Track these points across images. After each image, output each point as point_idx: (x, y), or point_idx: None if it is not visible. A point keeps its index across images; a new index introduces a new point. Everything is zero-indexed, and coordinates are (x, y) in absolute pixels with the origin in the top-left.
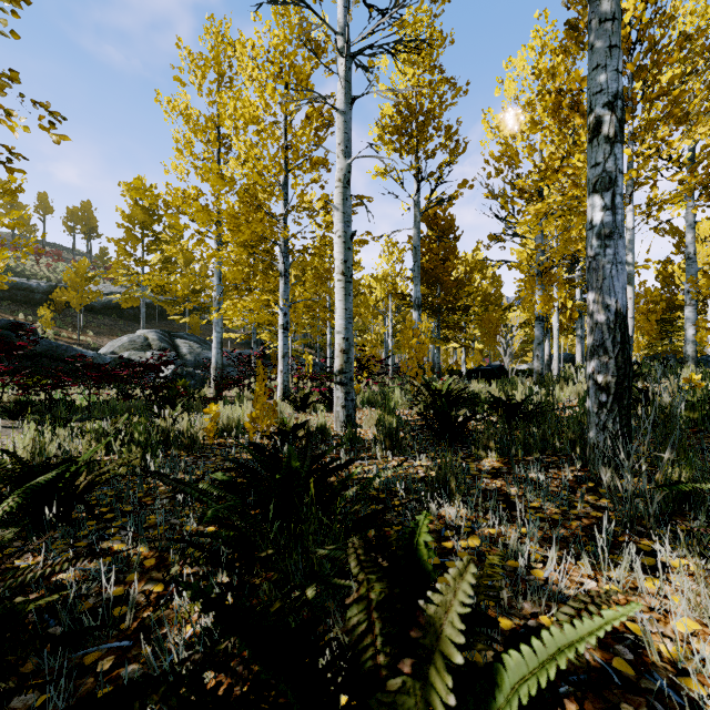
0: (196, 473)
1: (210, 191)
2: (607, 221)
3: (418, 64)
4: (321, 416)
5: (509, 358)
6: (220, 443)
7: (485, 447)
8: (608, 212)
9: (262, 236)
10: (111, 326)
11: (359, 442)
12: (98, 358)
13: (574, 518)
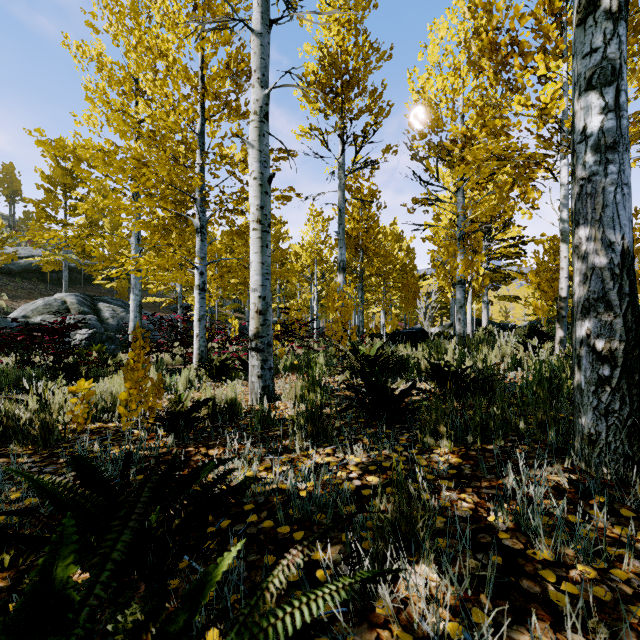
0: (9, 496)
1: (125, 145)
2: (609, 126)
3: (345, 0)
4: (230, 389)
5: (428, 322)
6: (94, 428)
7: (434, 433)
8: (611, 114)
9: (171, 184)
10: (30, 290)
11: (275, 423)
12: (1, 322)
13: (632, 595)
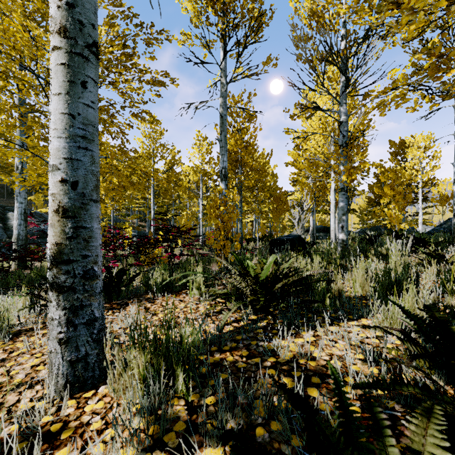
0: None
1: None
2: None
3: None
4: None
5: (301, 229)
6: None
7: None
8: None
9: None
10: None
11: None
12: None
13: None
